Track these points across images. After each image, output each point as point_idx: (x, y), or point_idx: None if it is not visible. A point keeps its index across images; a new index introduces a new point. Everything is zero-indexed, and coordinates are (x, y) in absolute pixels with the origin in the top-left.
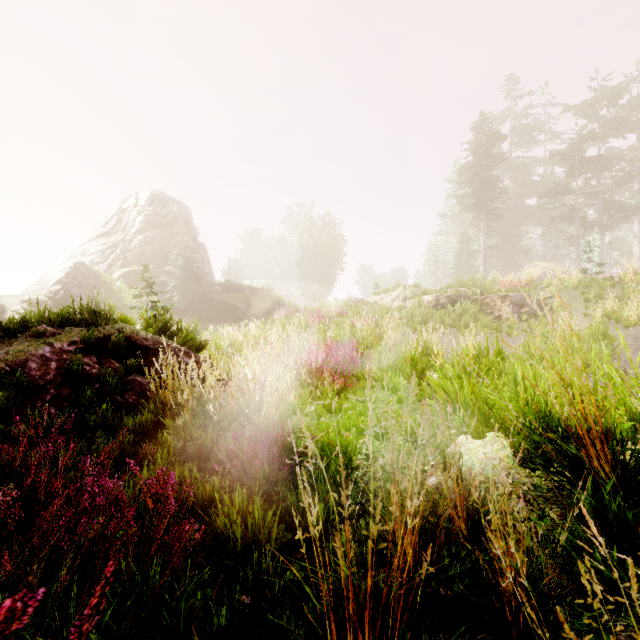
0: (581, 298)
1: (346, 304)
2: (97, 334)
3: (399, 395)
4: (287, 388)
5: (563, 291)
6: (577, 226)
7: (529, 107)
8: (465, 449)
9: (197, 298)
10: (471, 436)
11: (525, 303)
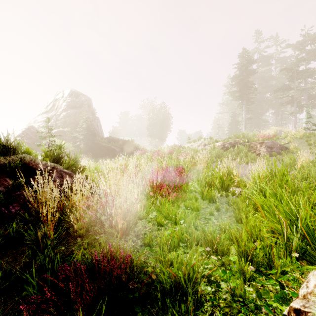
0: (305, 143)
1: (173, 148)
2: (3, 161)
3: (217, 205)
4: (133, 202)
5: (294, 140)
6: (295, 107)
7: (267, 47)
8: None
9: (94, 145)
10: None
11: (274, 146)
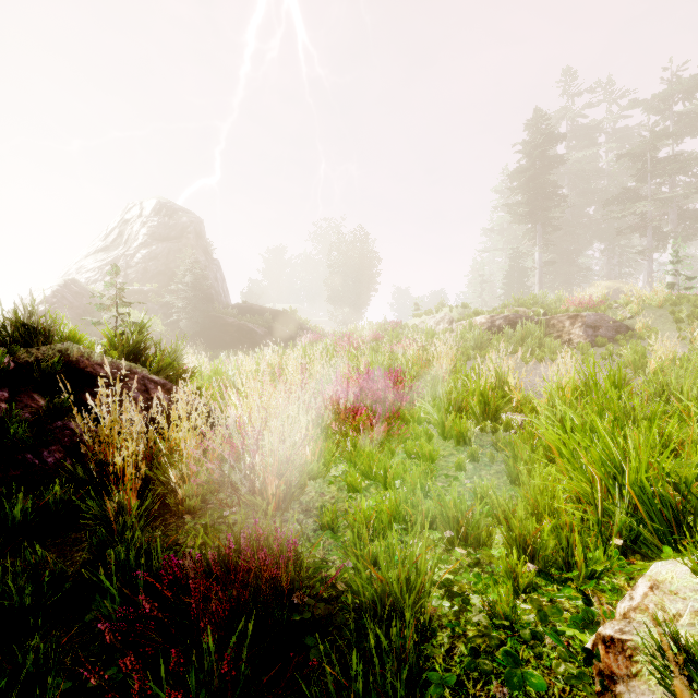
0: (669, 318)
1: (382, 327)
2: (24, 357)
3: (472, 449)
4: (298, 442)
5: (645, 310)
6: (649, 238)
7: (589, 105)
8: (690, 609)
9: (208, 321)
10: (697, 575)
11: (601, 324)
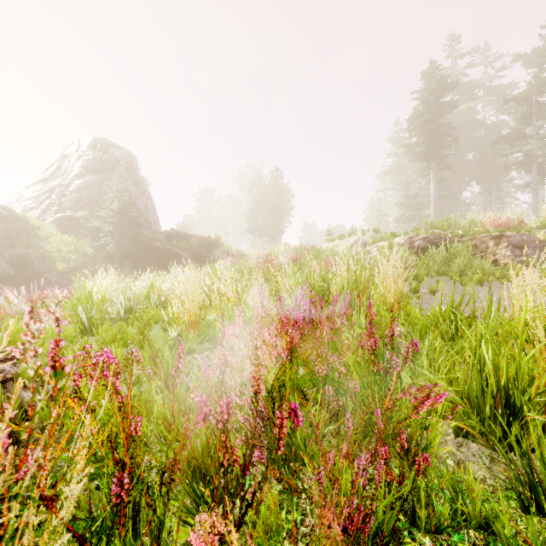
0: None
1: (298, 250)
2: None
3: None
4: None
5: None
6: (535, 172)
7: (470, 65)
8: None
9: (136, 246)
10: None
11: (527, 244)
